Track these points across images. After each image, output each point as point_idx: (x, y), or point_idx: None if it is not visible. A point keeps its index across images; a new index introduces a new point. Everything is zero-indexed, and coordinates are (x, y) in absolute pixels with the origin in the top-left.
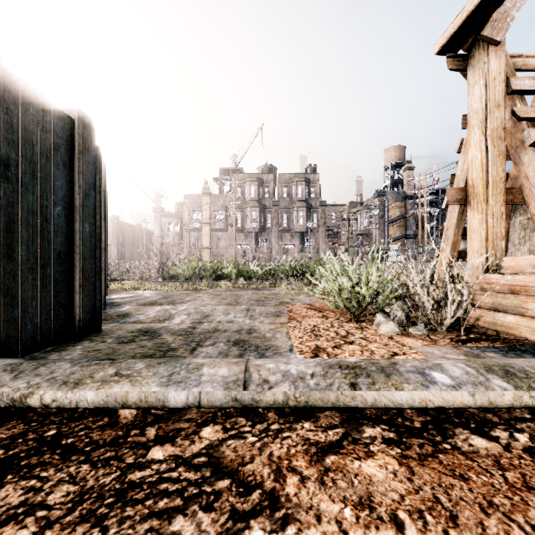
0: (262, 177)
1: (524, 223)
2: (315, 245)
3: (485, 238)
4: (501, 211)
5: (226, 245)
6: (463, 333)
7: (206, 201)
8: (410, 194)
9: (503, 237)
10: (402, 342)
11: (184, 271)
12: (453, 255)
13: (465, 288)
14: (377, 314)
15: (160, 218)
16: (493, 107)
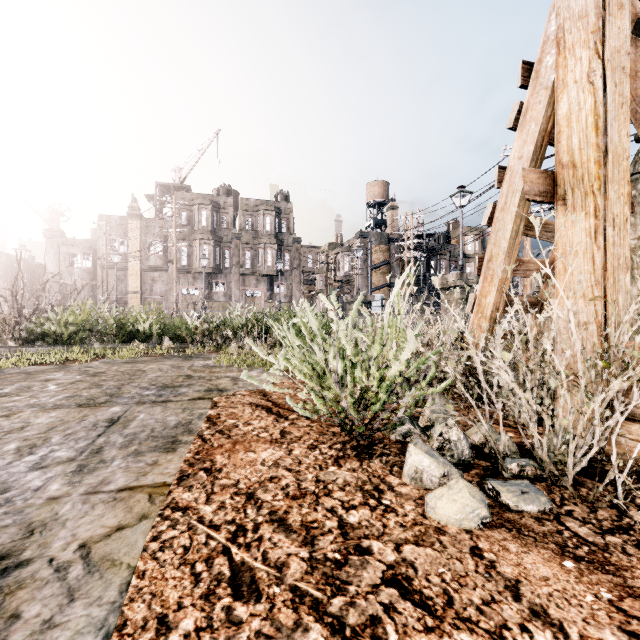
0: (217, 200)
1: (631, 246)
2: (287, 292)
3: (602, 266)
4: (625, 213)
5: (165, 289)
6: (619, 491)
7: (135, 226)
8: (394, 237)
9: (628, 266)
10: (533, 592)
11: (59, 327)
12: (499, 302)
13: (634, 382)
14: (411, 446)
15: (58, 247)
16: (614, 6)
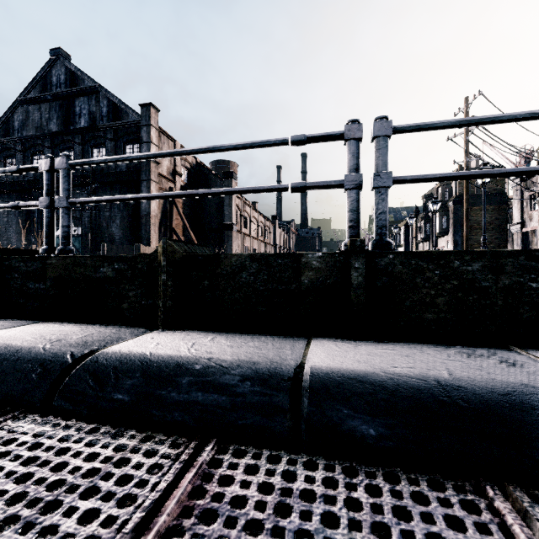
0: None
1: None
2: None
3: None
4: None
5: None
6: None
7: None
8: None
9: None
10: None
11: None
12: None
13: None
14: None
15: (520, 193)
16: None
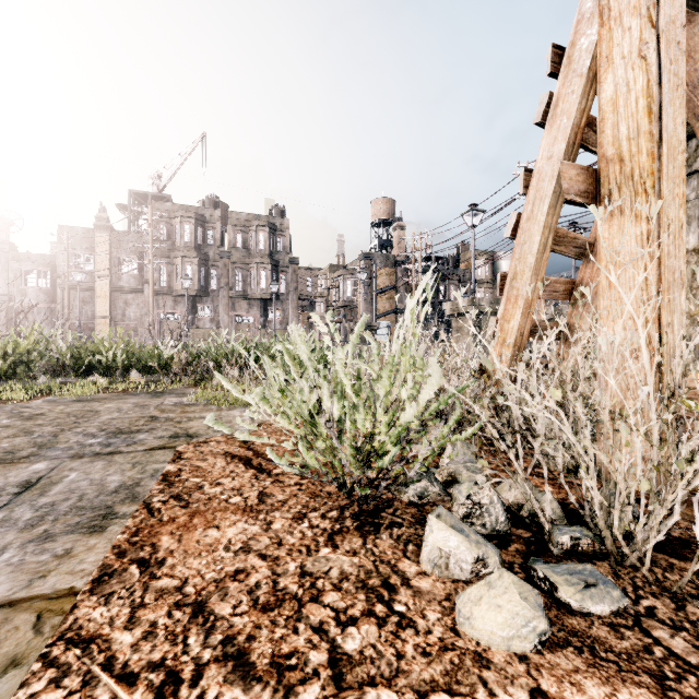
0: (202, 213)
1: None
2: (284, 318)
3: (656, 281)
4: (681, 218)
5: (140, 314)
6: None
7: (103, 239)
8: (401, 259)
9: (683, 282)
10: None
11: None
12: (524, 327)
13: None
14: (433, 518)
15: (7, 262)
16: None
